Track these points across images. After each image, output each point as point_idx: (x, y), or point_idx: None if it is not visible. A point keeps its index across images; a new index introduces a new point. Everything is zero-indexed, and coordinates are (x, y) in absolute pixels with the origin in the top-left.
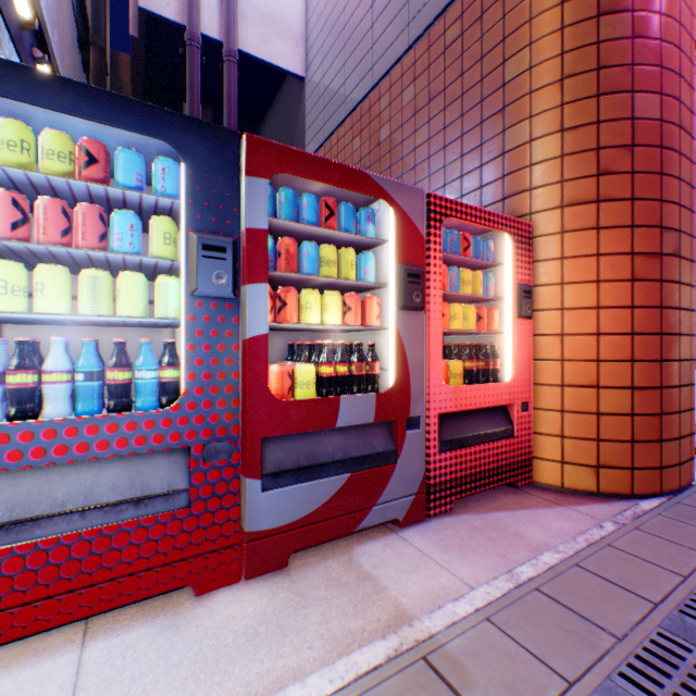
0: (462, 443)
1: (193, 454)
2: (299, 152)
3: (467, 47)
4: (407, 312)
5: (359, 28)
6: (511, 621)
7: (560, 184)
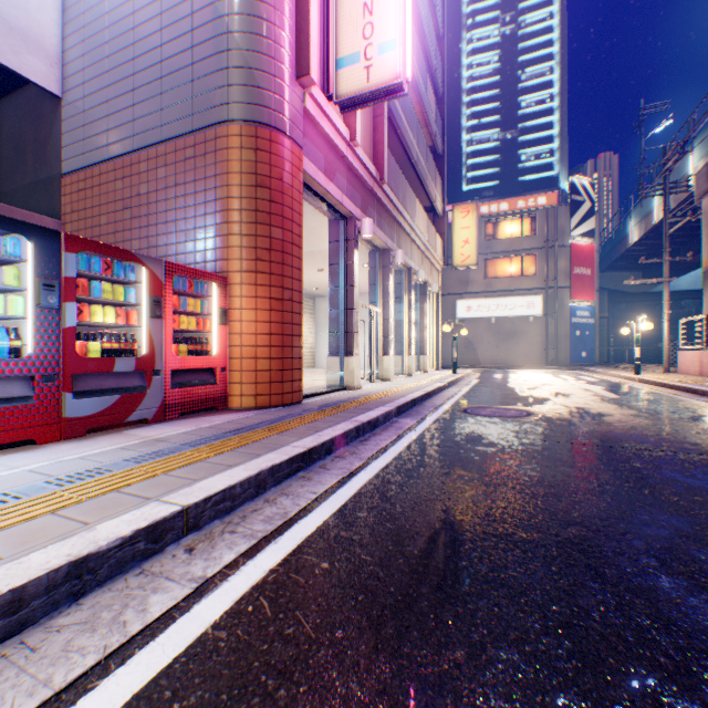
0: (187, 385)
1: (38, 379)
2: (94, 241)
3: (199, 167)
4: (154, 319)
5: (123, 98)
6: (193, 432)
7: (242, 261)
